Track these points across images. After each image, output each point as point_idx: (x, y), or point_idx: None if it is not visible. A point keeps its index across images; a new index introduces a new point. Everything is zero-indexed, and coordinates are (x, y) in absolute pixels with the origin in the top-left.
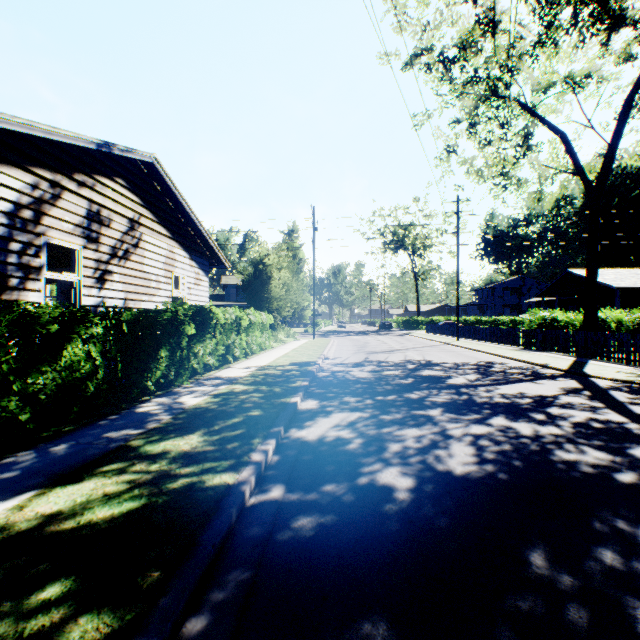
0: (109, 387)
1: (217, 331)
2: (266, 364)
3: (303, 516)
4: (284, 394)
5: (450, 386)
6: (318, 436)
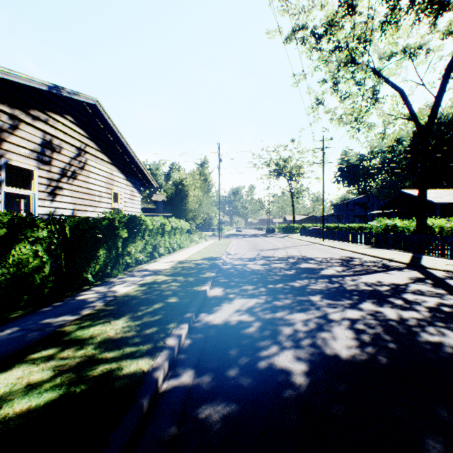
0: (55, 279)
1: (146, 234)
2: (183, 259)
3: (210, 405)
4: (196, 283)
5: (324, 276)
6: (223, 320)
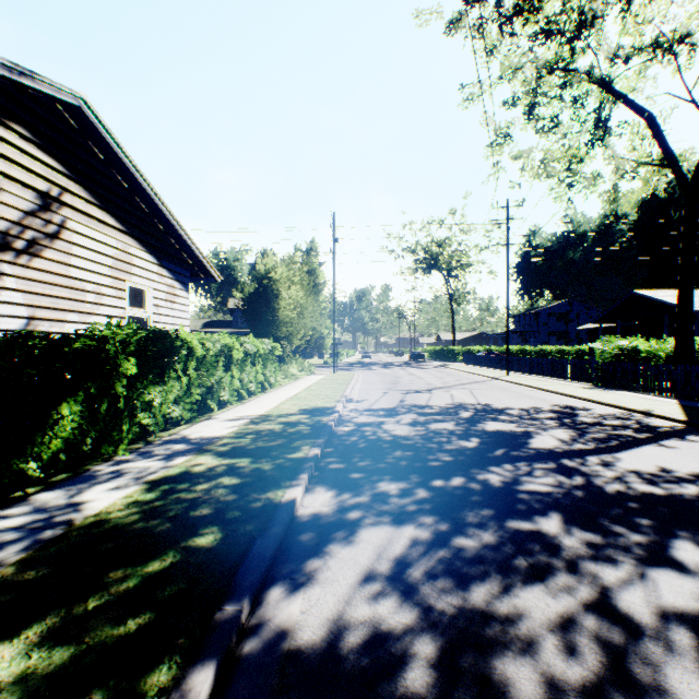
0: None
1: (190, 367)
2: (264, 412)
3: None
4: (275, 479)
5: (541, 454)
6: (328, 625)
